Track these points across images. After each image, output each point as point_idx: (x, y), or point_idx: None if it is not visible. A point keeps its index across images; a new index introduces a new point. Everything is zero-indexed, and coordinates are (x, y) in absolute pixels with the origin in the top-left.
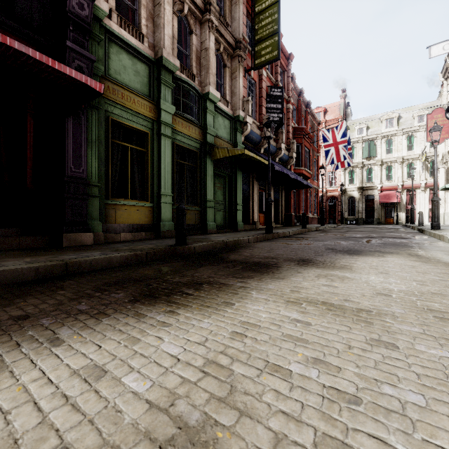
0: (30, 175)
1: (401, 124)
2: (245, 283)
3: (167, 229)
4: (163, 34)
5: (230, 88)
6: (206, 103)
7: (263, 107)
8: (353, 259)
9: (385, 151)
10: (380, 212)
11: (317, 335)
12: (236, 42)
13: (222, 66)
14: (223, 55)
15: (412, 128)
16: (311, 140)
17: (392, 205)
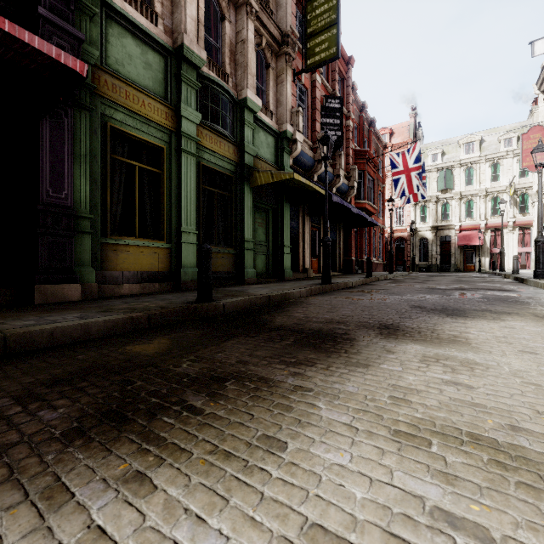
0: None
1: (484, 149)
2: (302, 378)
3: (190, 278)
4: (185, 15)
5: (275, 96)
6: (243, 112)
7: (317, 122)
8: (460, 325)
9: (465, 182)
10: (459, 256)
11: None
12: (283, 36)
13: (265, 67)
14: (266, 51)
15: (497, 154)
16: (375, 167)
17: (473, 249)
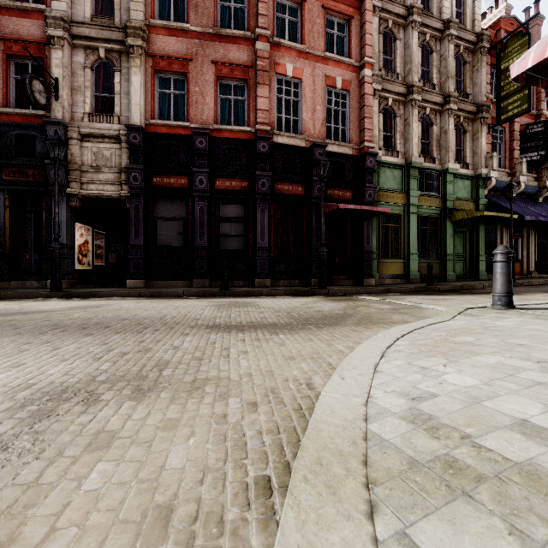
0: (349, 251)
1: None
2: (464, 295)
3: (414, 277)
4: (412, 145)
5: (471, 149)
6: (445, 176)
7: (515, 151)
8: (543, 294)
9: None
10: None
11: (477, 298)
12: (478, 106)
13: (462, 133)
14: (463, 123)
15: None
16: None
17: None
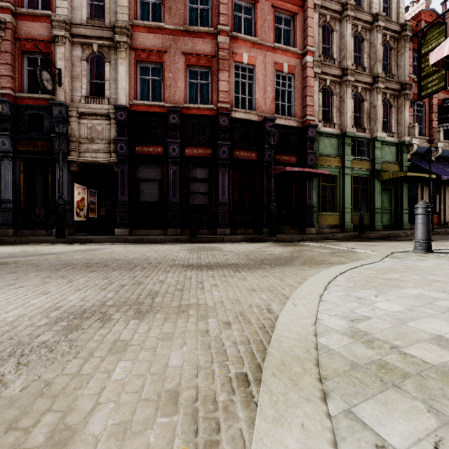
0: (294, 205)
1: None
2: (390, 241)
3: (348, 227)
4: (346, 118)
5: (396, 121)
6: (374, 143)
7: (433, 121)
8: None
9: None
10: None
11: (401, 244)
12: (402, 85)
13: (388, 107)
14: (389, 99)
15: None
16: None
17: None
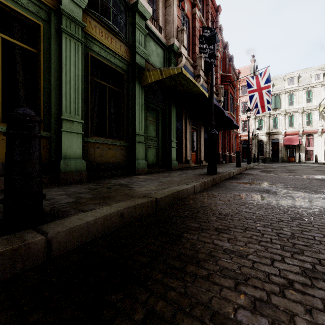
0: None
1: (301, 82)
2: None
3: (72, 169)
4: None
5: (163, 16)
6: (135, 16)
7: (196, 46)
8: None
9: (288, 103)
10: (284, 152)
11: None
12: None
13: None
14: None
15: (310, 85)
16: (234, 89)
17: (294, 147)
